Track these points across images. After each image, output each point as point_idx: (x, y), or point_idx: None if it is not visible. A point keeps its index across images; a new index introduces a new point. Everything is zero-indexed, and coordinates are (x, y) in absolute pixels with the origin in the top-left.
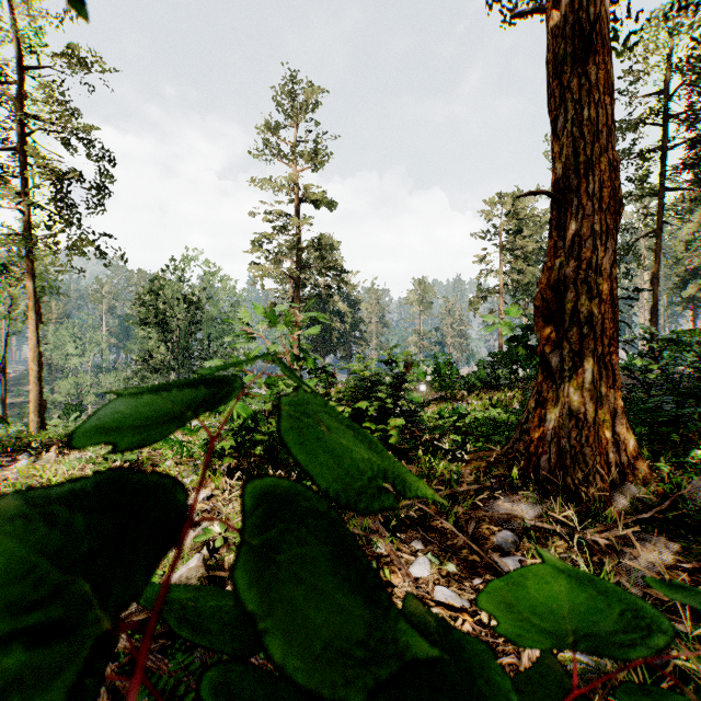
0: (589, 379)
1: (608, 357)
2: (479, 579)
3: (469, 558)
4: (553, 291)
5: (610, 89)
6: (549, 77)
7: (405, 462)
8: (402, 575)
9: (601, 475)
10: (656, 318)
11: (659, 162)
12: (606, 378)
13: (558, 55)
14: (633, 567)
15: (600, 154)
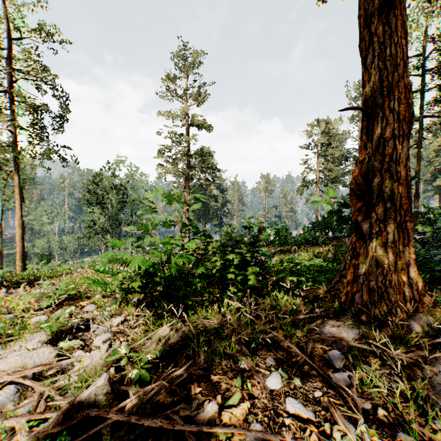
0: (391, 239)
1: (404, 224)
2: (319, 392)
3: (309, 373)
4: (364, 178)
5: (405, 34)
6: (361, 27)
7: (259, 296)
8: (260, 388)
9: (401, 308)
10: (418, 199)
11: (420, 99)
12: (402, 239)
13: (367, 11)
14: (434, 382)
15: (398, 80)
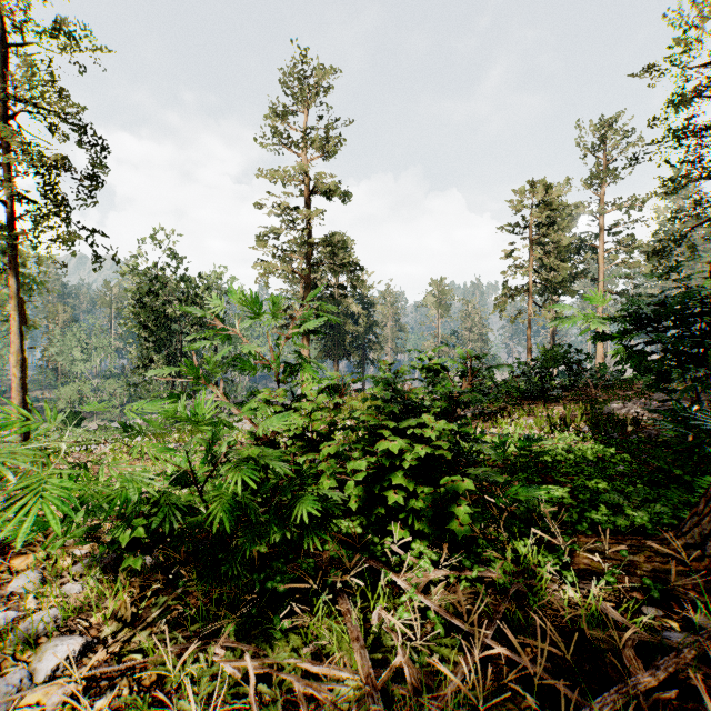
0: None
1: None
2: None
3: None
4: None
5: None
6: None
7: (473, 559)
8: None
9: None
10: None
11: None
12: None
13: None
14: None
15: None
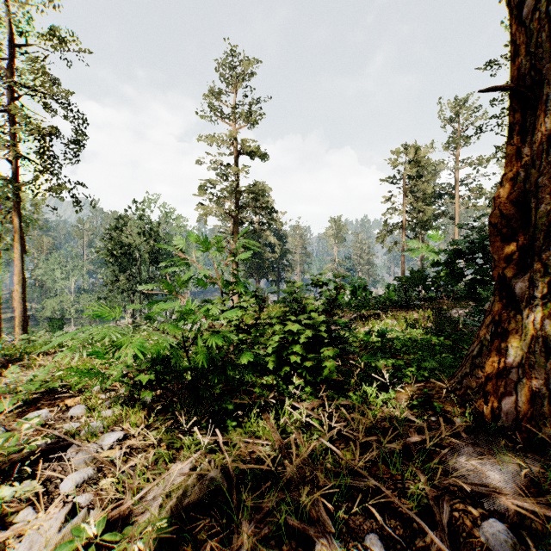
0: None
1: None
2: None
3: None
4: (515, 206)
5: None
6: None
7: (339, 395)
8: None
9: None
10: None
11: None
12: None
13: None
14: None
15: None
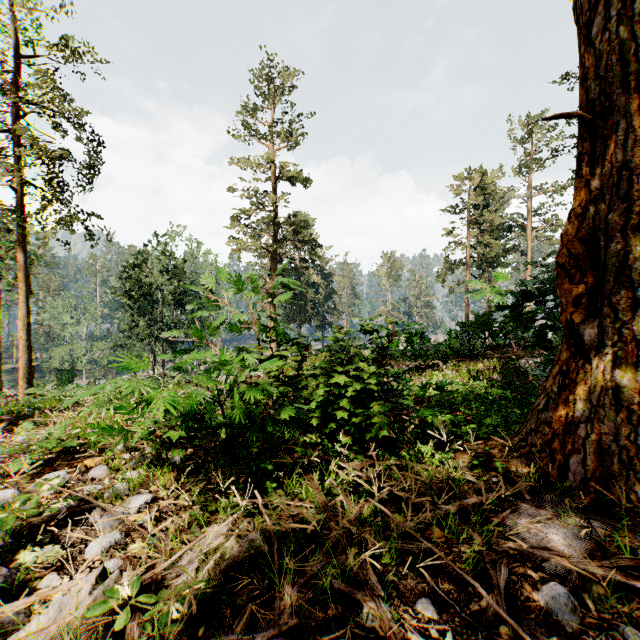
0: None
1: None
2: None
3: None
4: (585, 244)
5: None
6: None
7: (391, 454)
8: None
9: None
10: None
11: None
12: None
13: None
14: None
15: None
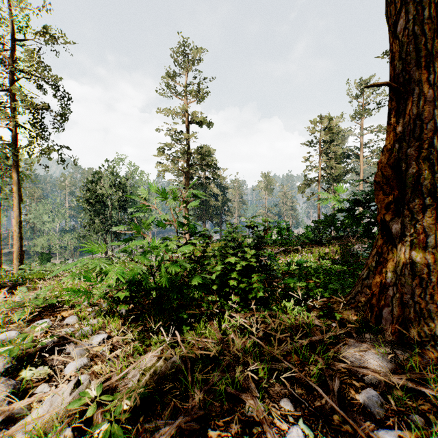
0: (432, 244)
1: None
2: None
3: (342, 427)
4: (393, 169)
5: None
6: None
7: (266, 308)
8: None
9: None
10: None
11: None
12: None
13: None
14: None
15: None
